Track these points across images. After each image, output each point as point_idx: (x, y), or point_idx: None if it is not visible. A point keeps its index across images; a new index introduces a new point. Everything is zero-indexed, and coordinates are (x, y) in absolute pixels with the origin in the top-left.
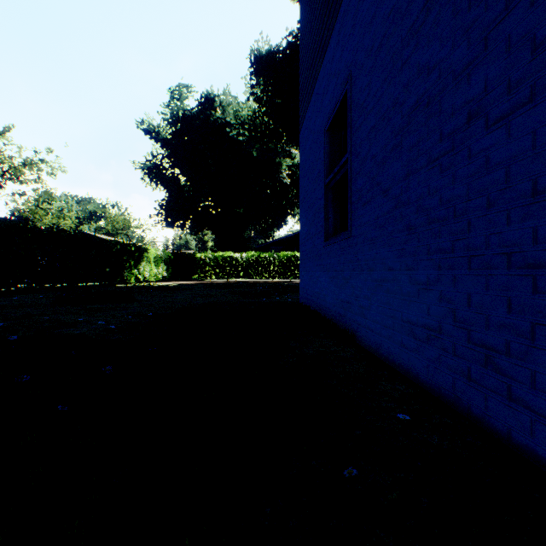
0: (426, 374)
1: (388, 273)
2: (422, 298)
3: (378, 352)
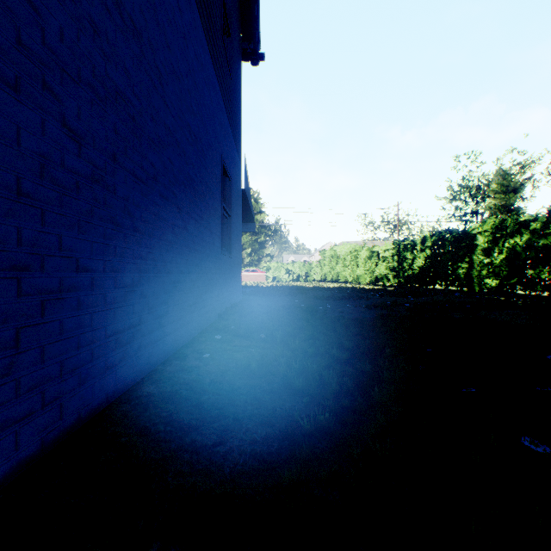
0: (133, 371)
1: (82, 275)
2: (129, 300)
3: (52, 439)
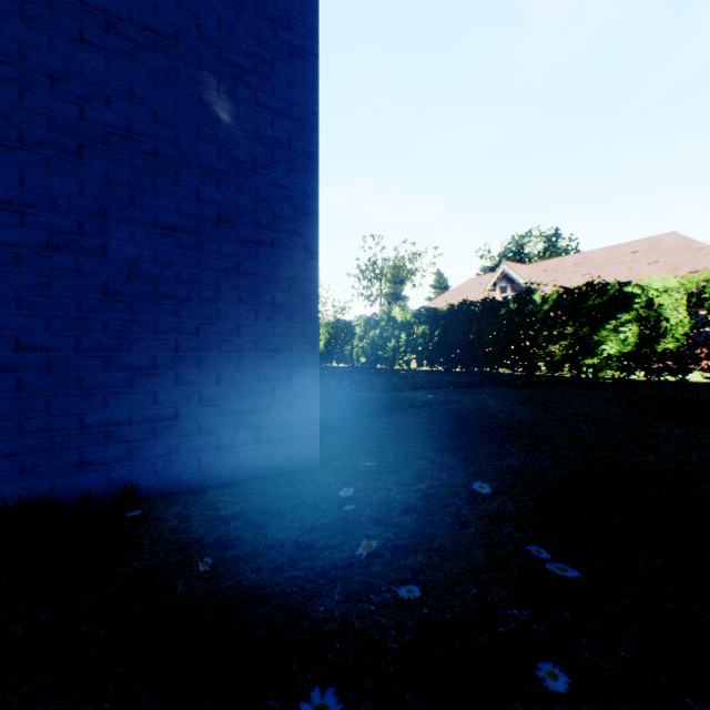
0: None
1: None
2: None
3: None
